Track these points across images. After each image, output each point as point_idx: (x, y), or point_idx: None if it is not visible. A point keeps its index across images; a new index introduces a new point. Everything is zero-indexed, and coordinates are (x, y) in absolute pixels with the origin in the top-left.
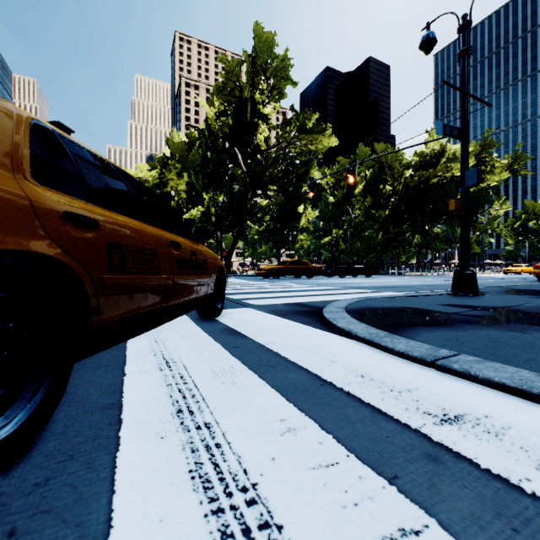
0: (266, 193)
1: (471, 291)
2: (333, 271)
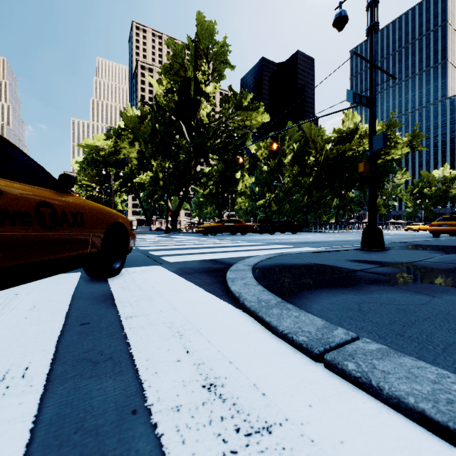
0: (207, 161)
1: (378, 246)
2: (264, 228)
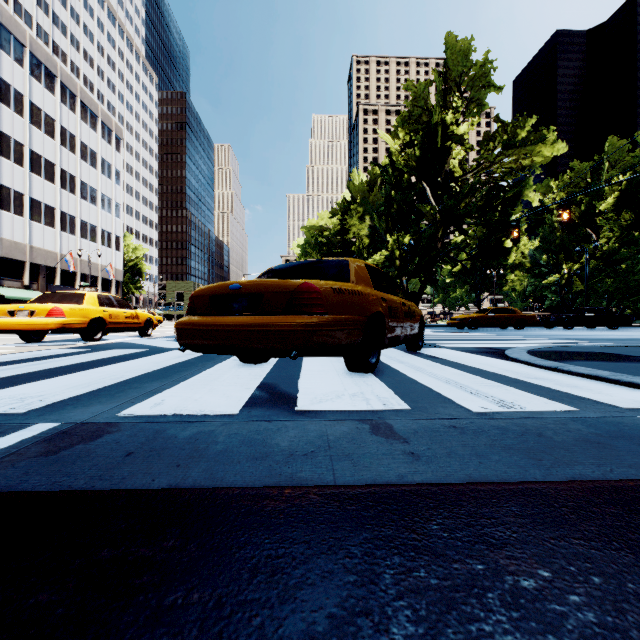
0: (460, 229)
1: None
2: (554, 320)
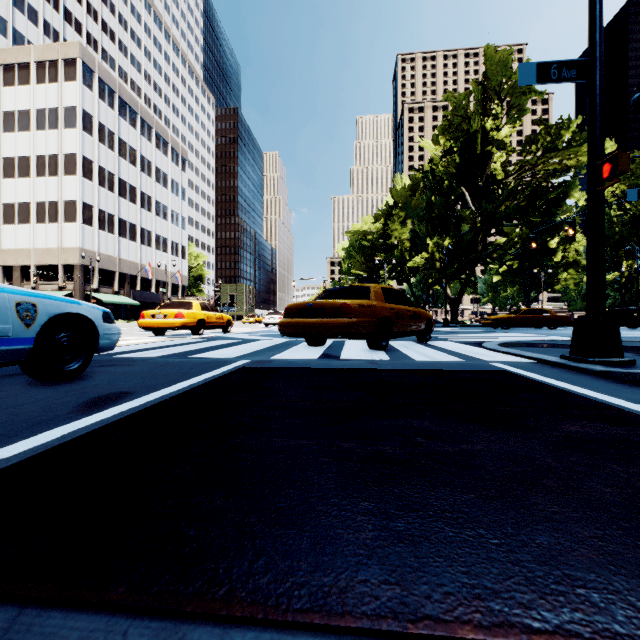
0: (500, 232)
1: None
2: None
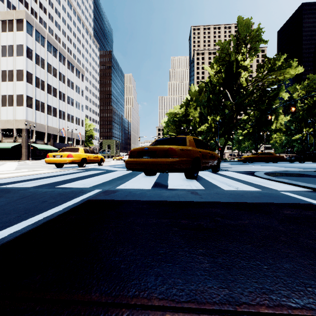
0: (245, 113)
1: None
2: (294, 158)
